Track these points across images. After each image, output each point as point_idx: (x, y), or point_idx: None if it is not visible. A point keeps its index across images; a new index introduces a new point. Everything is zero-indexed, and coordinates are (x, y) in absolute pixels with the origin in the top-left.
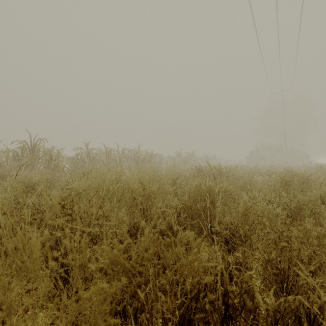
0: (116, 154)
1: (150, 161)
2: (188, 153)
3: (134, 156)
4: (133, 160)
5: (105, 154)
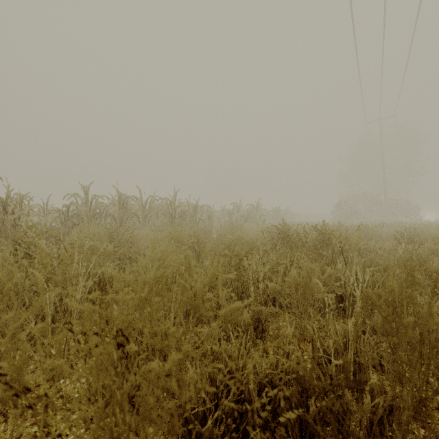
0: (138, 204)
1: (192, 216)
2: (251, 205)
3: (168, 208)
4: (165, 214)
5: (118, 205)
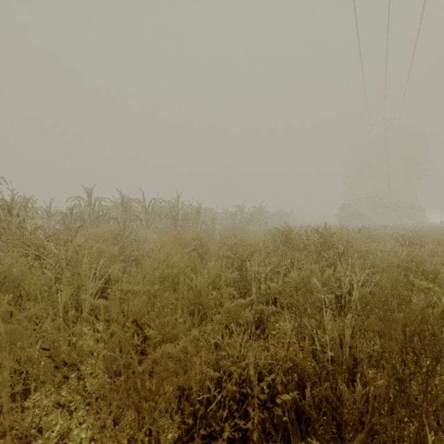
0: (141, 207)
1: (195, 219)
2: (254, 207)
3: (170, 210)
4: (168, 217)
5: (121, 207)
